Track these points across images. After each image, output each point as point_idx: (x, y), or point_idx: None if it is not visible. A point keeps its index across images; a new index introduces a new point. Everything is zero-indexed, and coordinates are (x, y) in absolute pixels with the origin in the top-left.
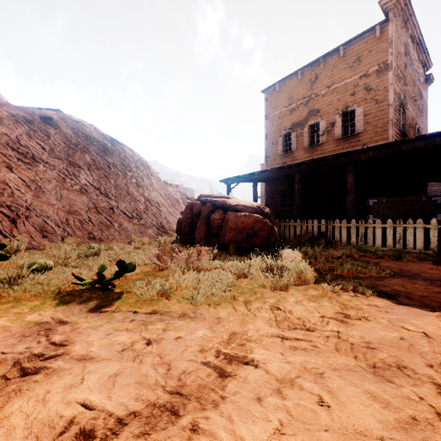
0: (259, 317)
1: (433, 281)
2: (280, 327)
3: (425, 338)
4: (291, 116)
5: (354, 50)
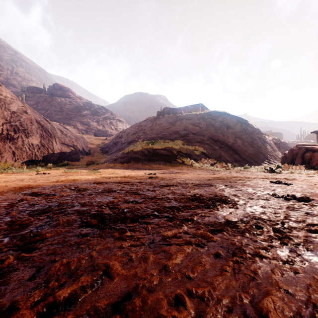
0: None
1: None
2: None
3: None
4: None
5: None
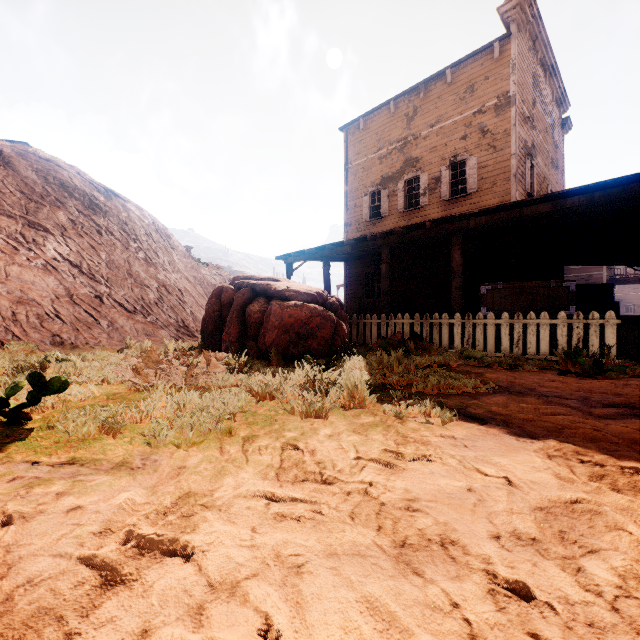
0: (252, 463)
1: (548, 398)
2: (280, 479)
3: (506, 488)
4: (381, 167)
5: (466, 75)
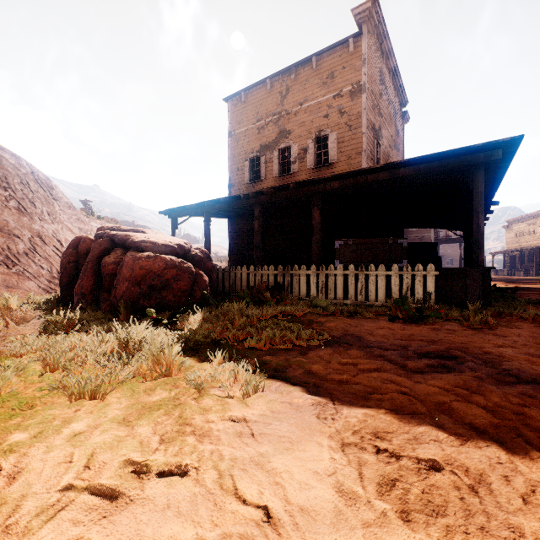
0: None
1: (371, 349)
2: None
3: (255, 535)
4: (260, 136)
5: (328, 63)
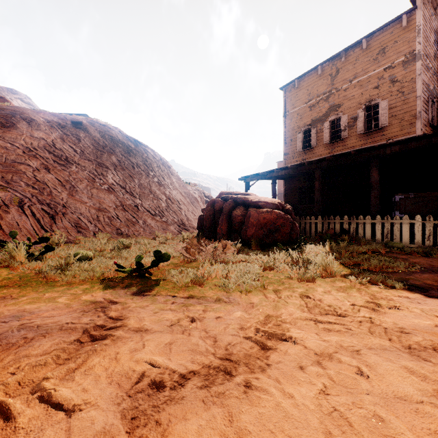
0: (290, 303)
1: None
2: (311, 313)
3: None
4: (311, 112)
5: (378, 42)
